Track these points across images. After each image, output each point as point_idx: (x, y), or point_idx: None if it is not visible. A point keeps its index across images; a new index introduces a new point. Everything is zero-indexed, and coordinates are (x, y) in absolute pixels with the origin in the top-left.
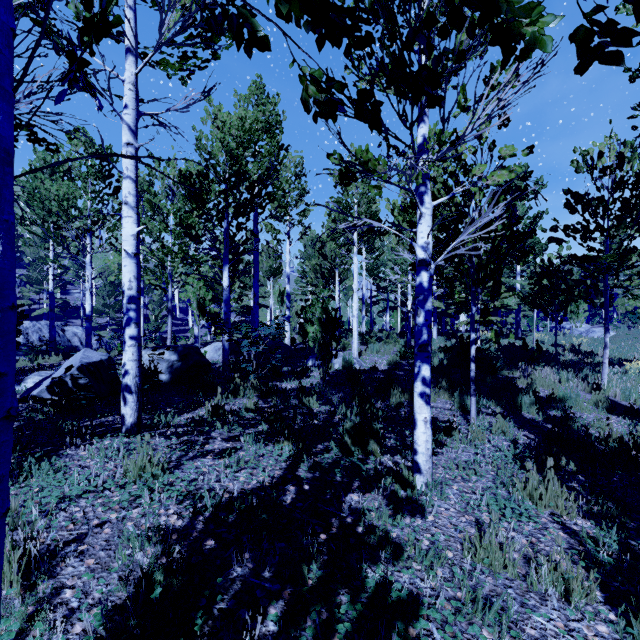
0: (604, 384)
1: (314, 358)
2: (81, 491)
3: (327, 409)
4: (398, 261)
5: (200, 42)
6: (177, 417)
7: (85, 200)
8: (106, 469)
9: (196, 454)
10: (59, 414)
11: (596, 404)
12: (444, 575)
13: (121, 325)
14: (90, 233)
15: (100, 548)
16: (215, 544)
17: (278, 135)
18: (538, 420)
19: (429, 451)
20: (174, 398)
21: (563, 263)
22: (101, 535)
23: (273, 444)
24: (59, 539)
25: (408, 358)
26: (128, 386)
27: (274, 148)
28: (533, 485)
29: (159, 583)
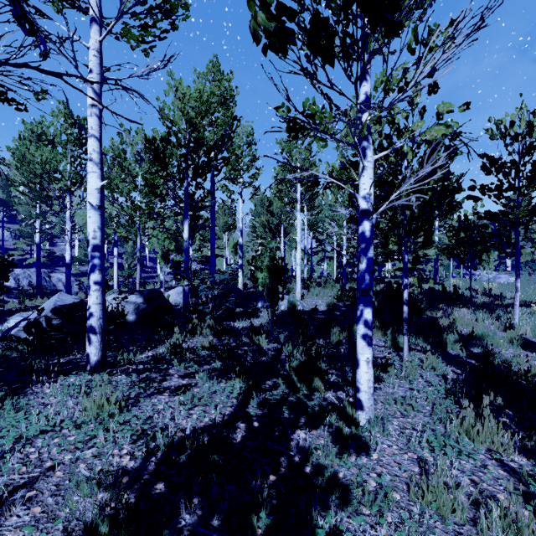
0: (516, 323)
1: (263, 300)
2: (38, 431)
3: (275, 346)
4: (335, 217)
5: (158, 12)
6: (139, 355)
7: (65, 164)
8: (67, 407)
9: (153, 391)
10: (32, 352)
11: (511, 341)
12: (393, 520)
13: None
14: (69, 192)
15: (49, 494)
16: (165, 488)
17: (232, 107)
18: (462, 356)
19: (371, 389)
20: (138, 337)
21: (479, 218)
22: (52, 479)
23: (225, 380)
24: (3, 488)
25: (344, 300)
26: (92, 327)
27: (228, 118)
28: (470, 422)
29: (104, 535)
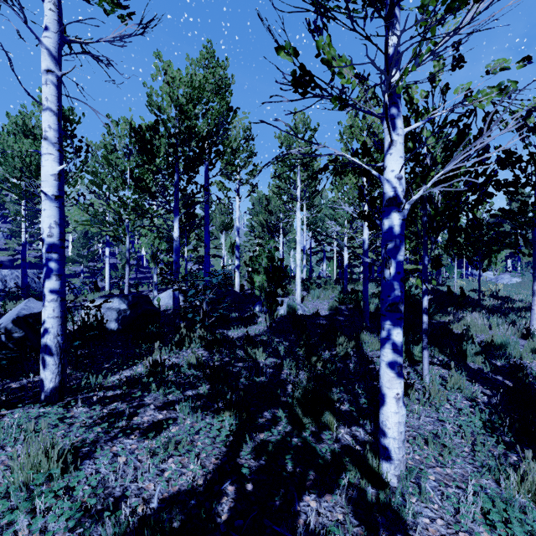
0: (534, 330)
1: (261, 304)
2: None
3: (274, 361)
4: (336, 216)
5: None
6: (112, 375)
7: None
8: None
9: (119, 432)
10: None
11: (533, 351)
12: None
13: (93, 273)
14: None
15: None
16: None
17: (227, 97)
18: (486, 370)
19: (401, 434)
20: (117, 350)
21: (492, 216)
22: None
23: (213, 413)
24: None
25: (346, 303)
26: (48, 347)
27: (223, 109)
28: (534, 480)
29: None
